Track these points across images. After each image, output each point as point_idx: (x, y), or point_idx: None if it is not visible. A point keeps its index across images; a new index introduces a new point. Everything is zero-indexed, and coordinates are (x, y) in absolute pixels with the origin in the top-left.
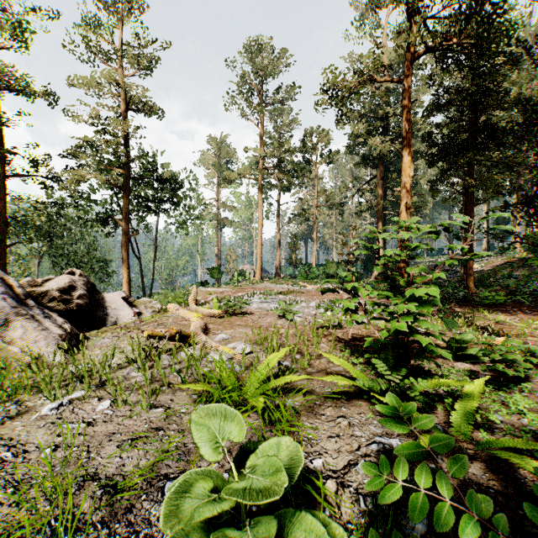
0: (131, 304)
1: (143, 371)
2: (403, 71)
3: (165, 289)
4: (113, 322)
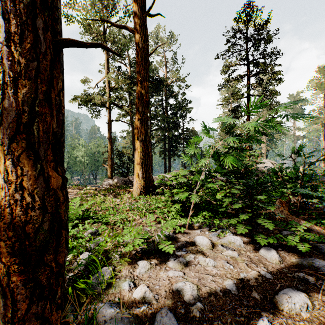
0: None
1: None
2: None
3: None
4: None
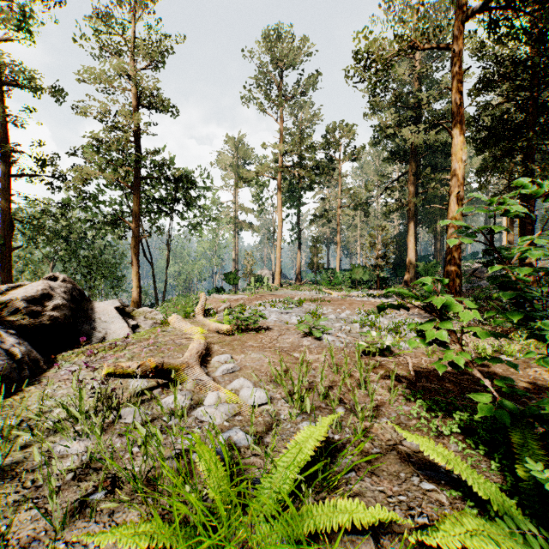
0: (129, 315)
1: (85, 442)
2: (455, 31)
3: (180, 295)
4: (99, 338)
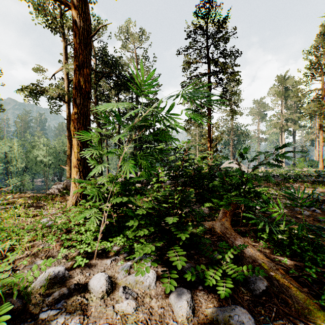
0: None
1: None
2: None
3: None
4: None
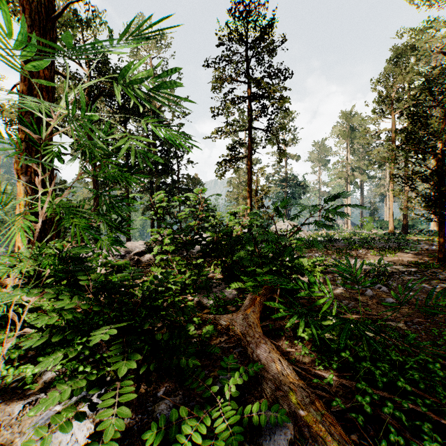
0: None
1: None
2: None
3: None
4: None
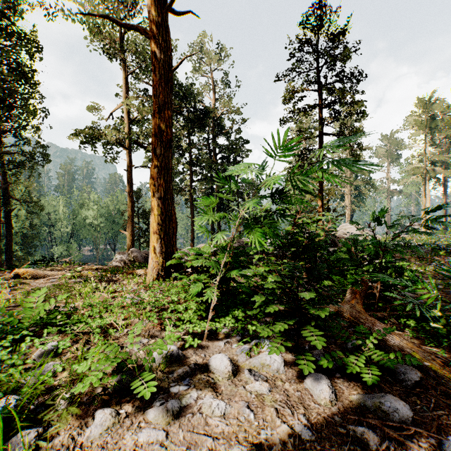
0: None
1: None
2: None
3: None
4: None
